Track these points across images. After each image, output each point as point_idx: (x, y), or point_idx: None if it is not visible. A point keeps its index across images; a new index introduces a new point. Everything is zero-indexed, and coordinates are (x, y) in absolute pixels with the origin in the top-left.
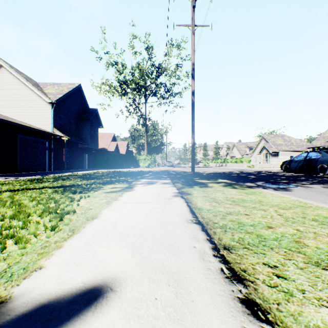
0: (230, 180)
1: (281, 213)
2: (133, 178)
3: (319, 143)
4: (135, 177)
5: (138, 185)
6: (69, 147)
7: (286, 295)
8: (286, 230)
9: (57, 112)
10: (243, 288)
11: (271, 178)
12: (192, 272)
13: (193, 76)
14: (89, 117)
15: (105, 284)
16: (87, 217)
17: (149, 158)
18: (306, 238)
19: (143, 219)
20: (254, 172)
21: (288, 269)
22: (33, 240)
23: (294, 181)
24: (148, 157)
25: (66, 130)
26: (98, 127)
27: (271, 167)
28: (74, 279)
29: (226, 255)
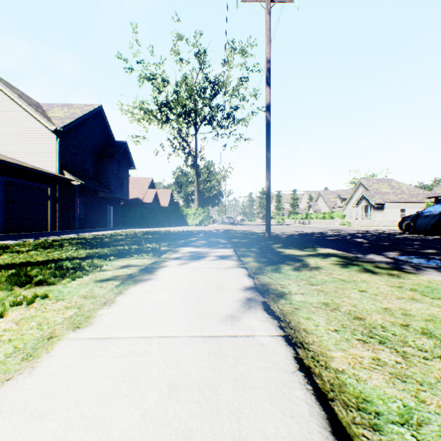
0: (334, 247)
1: None
2: (171, 243)
3: None
4: (175, 242)
5: (170, 262)
6: (84, 197)
7: None
8: None
9: (66, 145)
10: None
11: (398, 243)
12: None
13: (268, 80)
14: (115, 152)
15: None
16: None
17: (201, 212)
18: None
19: None
20: (360, 234)
21: None
22: None
23: None
24: (199, 211)
25: (79, 171)
26: (128, 168)
27: (375, 225)
28: None
29: None
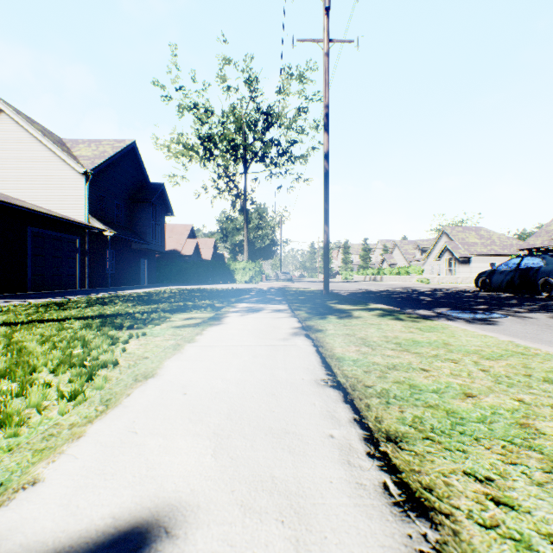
0: (390, 304)
1: (486, 367)
2: (224, 301)
3: (539, 241)
4: (227, 300)
5: (231, 314)
6: (116, 249)
7: (519, 547)
8: (500, 401)
9: (95, 189)
10: (431, 531)
11: (460, 301)
12: (328, 492)
13: (326, 126)
14: (150, 197)
15: (155, 521)
16: (136, 374)
17: (252, 267)
18: (538, 418)
19: (237, 378)
20: (431, 292)
21: (514, 486)
22: (34, 418)
23: (500, 306)
24: (250, 265)
25: (110, 219)
26: (165, 214)
27: (459, 282)
28: (96, 508)
29: (392, 454)
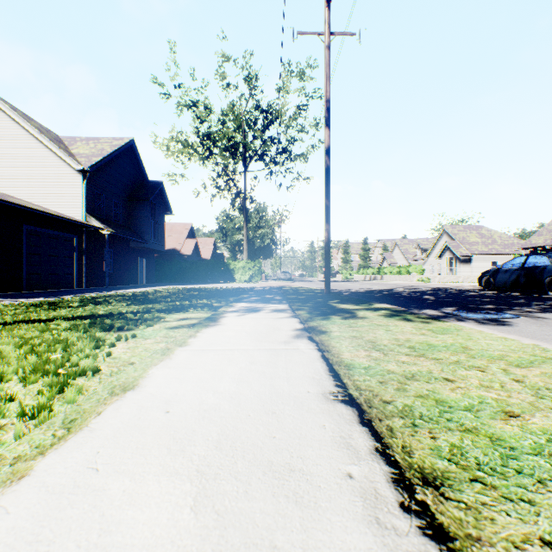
0: (394, 304)
1: (519, 376)
2: (222, 300)
3: (541, 240)
4: (226, 299)
5: (228, 314)
6: (114, 248)
7: None
8: (551, 422)
9: (93, 187)
10: None
11: (465, 300)
12: None
13: (327, 121)
14: (149, 195)
15: None
16: (113, 385)
17: (252, 266)
18: None
19: (231, 390)
20: (434, 291)
21: None
22: None
23: (508, 306)
24: (249, 264)
25: (108, 218)
26: (164, 213)
27: (460, 281)
28: None
29: (435, 507)
